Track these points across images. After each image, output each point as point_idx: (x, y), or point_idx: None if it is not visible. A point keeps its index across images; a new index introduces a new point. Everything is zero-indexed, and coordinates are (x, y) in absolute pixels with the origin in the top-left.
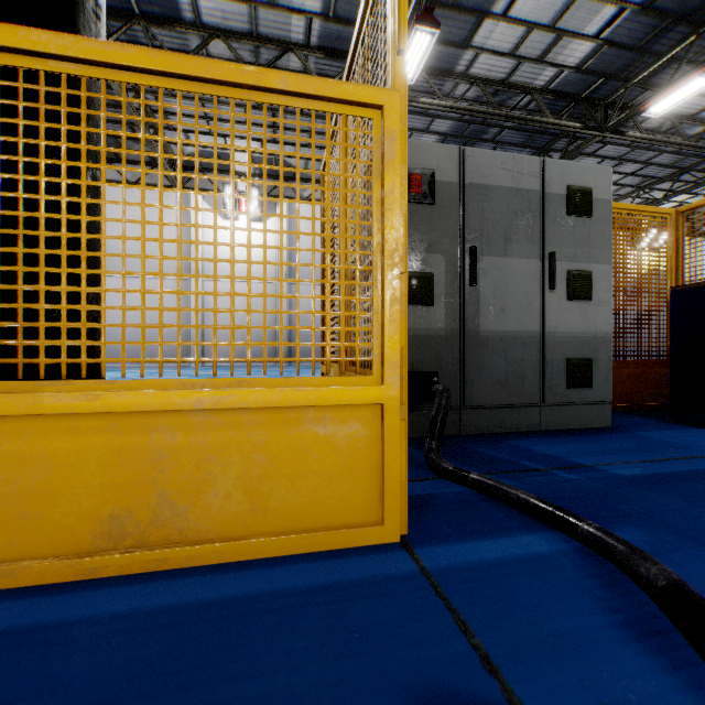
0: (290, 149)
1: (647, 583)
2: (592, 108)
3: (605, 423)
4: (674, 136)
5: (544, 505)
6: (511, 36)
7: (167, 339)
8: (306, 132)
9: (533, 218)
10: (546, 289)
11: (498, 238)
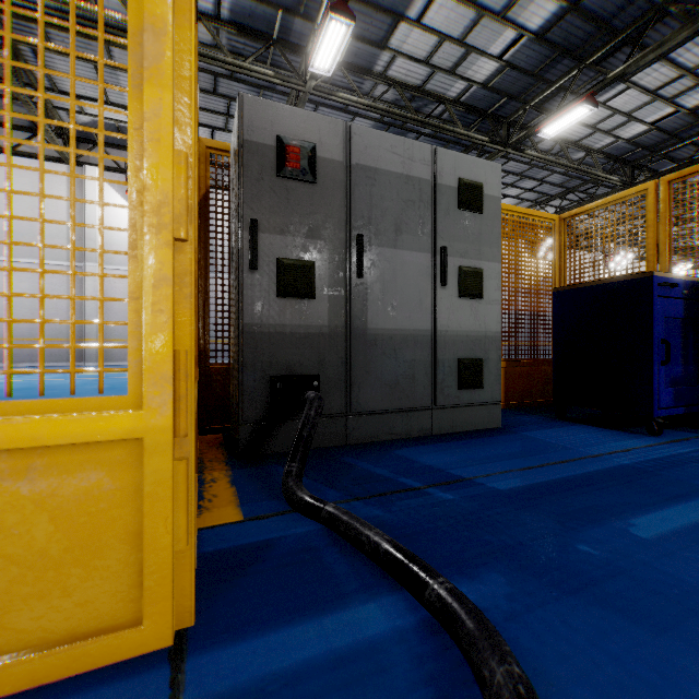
0: (204, 131)
1: (489, 698)
2: (497, 125)
3: (495, 424)
4: (563, 158)
5: (395, 553)
6: (425, 44)
7: (56, 335)
8: (222, 115)
9: (425, 209)
10: (438, 285)
11: (388, 227)
